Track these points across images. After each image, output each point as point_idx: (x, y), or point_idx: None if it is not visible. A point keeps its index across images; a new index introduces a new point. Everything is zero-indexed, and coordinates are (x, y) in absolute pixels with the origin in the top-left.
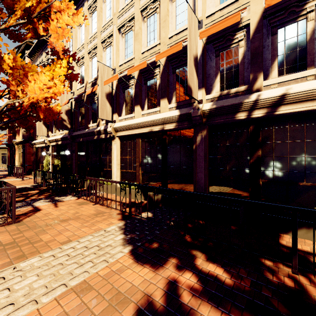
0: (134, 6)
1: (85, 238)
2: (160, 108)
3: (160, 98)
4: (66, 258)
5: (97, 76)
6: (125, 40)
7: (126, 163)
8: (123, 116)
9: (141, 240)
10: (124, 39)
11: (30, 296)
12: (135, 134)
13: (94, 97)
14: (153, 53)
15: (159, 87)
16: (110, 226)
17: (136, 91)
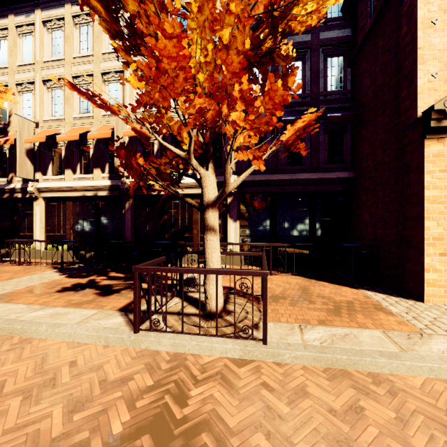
0: (64, 67)
1: (25, 277)
2: (94, 176)
3: (94, 166)
4: (17, 282)
5: (7, 121)
6: (52, 96)
7: (54, 226)
8: (49, 176)
9: (74, 273)
10: (50, 94)
11: (6, 289)
12: (65, 197)
13: (3, 146)
14: (87, 123)
15: (92, 155)
16: (45, 272)
17: (66, 154)
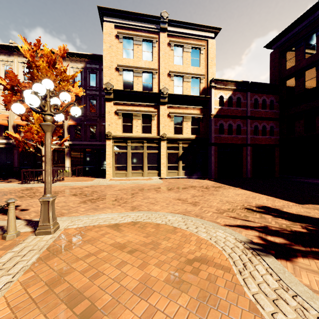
0: None
1: None
2: None
3: None
4: None
5: None
6: None
7: None
8: None
9: None
10: None
11: None
12: None
13: None
14: None
15: None
16: None
17: None
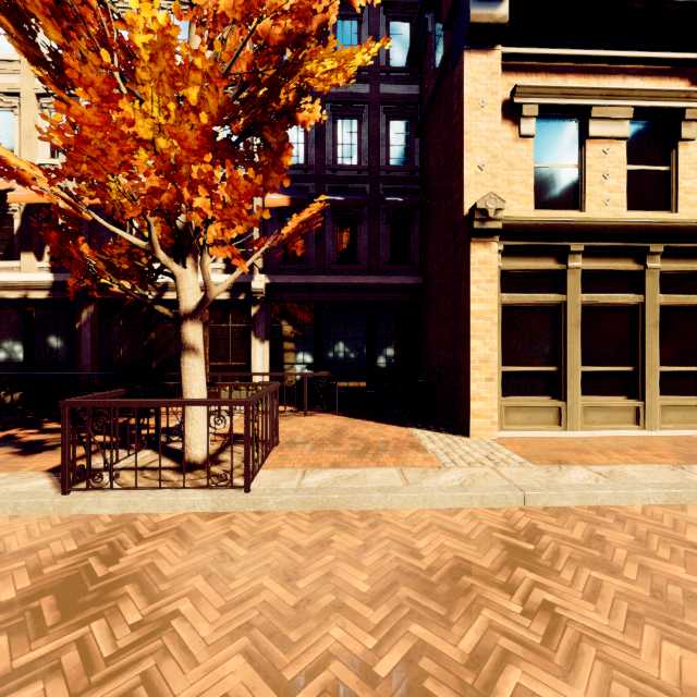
0: None
1: None
2: (21, 265)
3: (21, 249)
4: None
5: None
6: None
7: None
8: None
9: None
10: None
11: None
12: None
13: None
14: None
15: (19, 230)
16: None
17: None
